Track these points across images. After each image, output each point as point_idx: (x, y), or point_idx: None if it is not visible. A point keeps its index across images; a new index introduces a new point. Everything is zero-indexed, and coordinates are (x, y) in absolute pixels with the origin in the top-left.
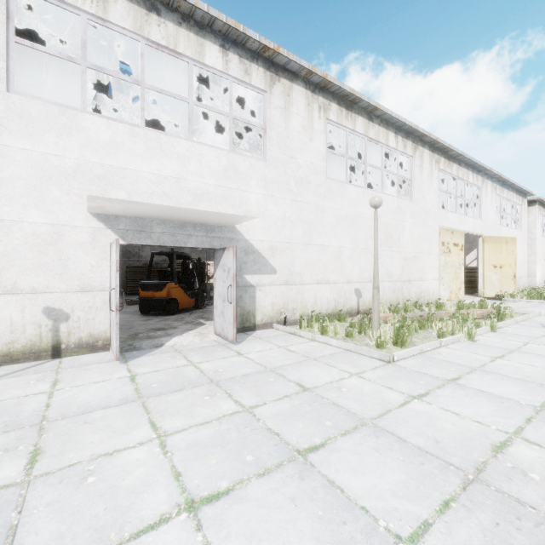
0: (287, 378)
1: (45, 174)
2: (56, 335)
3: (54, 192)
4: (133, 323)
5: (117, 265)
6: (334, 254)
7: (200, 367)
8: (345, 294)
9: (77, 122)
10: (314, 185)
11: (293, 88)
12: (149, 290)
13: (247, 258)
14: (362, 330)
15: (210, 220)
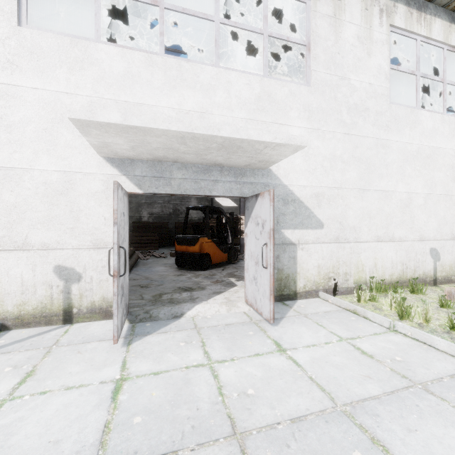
0: None
1: (56, 116)
2: (68, 297)
3: (66, 134)
4: (165, 278)
5: (115, 216)
6: (400, 202)
7: (219, 375)
8: (416, 255)
9: (90, 53)
10: (373, 112)
11: None
12: (183, 245)
13: (285, 208)
14: None
15: (239, 160)
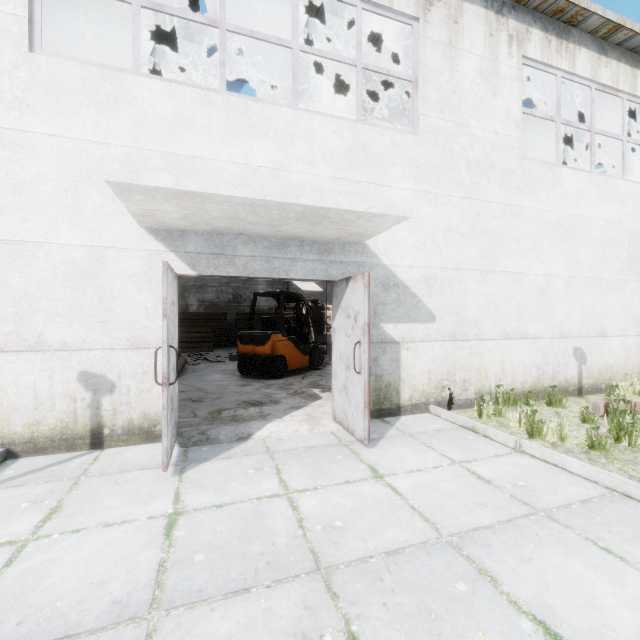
0: (504, 590)
1: (81, 172)
2: (97, 413)
3: (94, 197)
4: (224, 389)
5: (165, 306)
6: (535, 287)
7: (299, 506)
8: (555, 356)
9: (126, 89)
10: (500, 170)
11: (463, 8)
12: (249, 344)
13: (386, 296)
14: (621, 435)
15: (325, 232)
